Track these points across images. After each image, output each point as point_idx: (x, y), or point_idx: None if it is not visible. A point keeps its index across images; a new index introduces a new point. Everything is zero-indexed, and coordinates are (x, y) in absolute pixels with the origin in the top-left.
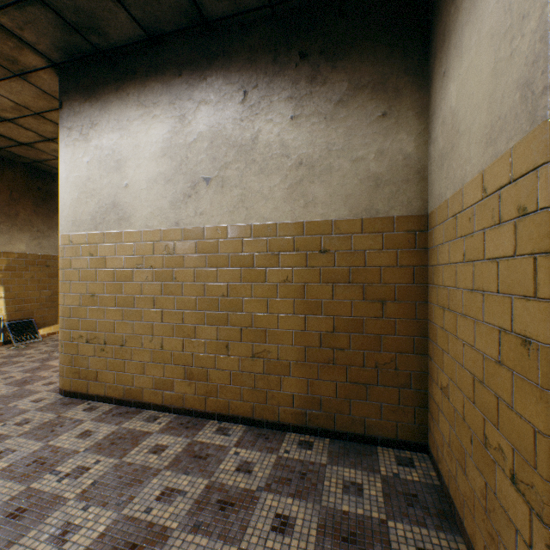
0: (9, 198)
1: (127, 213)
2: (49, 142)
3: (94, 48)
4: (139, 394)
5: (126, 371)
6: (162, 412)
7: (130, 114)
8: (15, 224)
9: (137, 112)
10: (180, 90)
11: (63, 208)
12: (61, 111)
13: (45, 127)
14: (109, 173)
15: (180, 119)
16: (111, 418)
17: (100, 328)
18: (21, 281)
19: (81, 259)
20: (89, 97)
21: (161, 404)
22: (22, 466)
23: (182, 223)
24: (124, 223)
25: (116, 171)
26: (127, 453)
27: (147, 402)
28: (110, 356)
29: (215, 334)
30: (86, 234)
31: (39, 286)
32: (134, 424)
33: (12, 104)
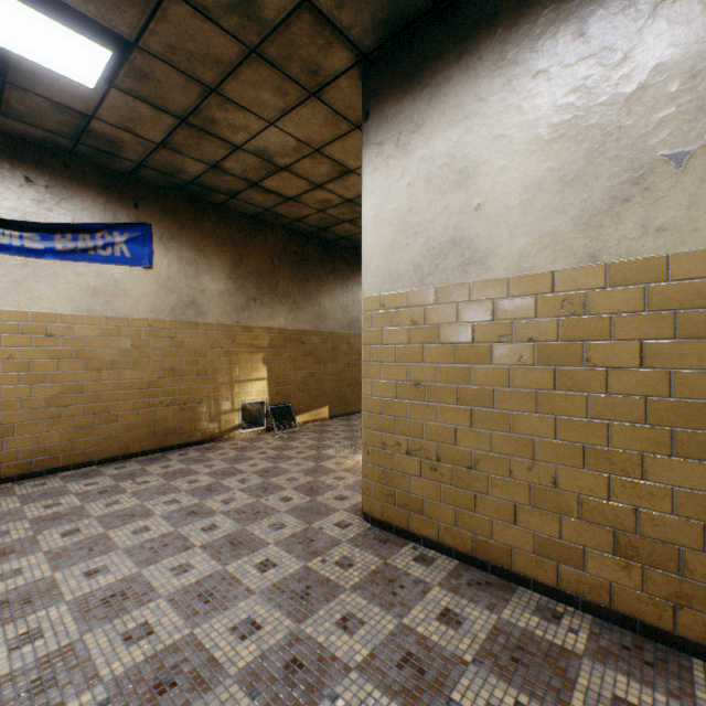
0: (270, 266)
1: (479, 252)
2: (316, 190)
3: (429, 1)
4: (503, 556)
5: (477, 511)
6: (556, 602)
7: (484, 88)
8: (276, 296)
9: (498, 79)
10: (601, 3)
11: (369, 259)
12: (366, 124)
13: (318, 169)
14: (444, 193)
15: (601, 58)
16: (469, 591)
17: (429, 435)
18: (280, 360)
19: (396, 331)
20: (410, 87)
21: (551, 585)
22: (390, 664)
23: (605, 253)
24: (472, 268)
25: (457, 188)
26: (565, 701)
27: (520, 573)
28: (446, 480)
29: (702, 479)
30: (405, 292)
31: (294, 366)
32: (521, 617)
33: (294, 143)
